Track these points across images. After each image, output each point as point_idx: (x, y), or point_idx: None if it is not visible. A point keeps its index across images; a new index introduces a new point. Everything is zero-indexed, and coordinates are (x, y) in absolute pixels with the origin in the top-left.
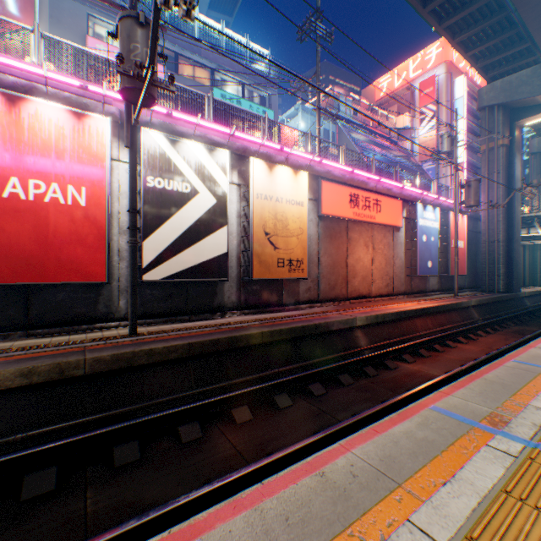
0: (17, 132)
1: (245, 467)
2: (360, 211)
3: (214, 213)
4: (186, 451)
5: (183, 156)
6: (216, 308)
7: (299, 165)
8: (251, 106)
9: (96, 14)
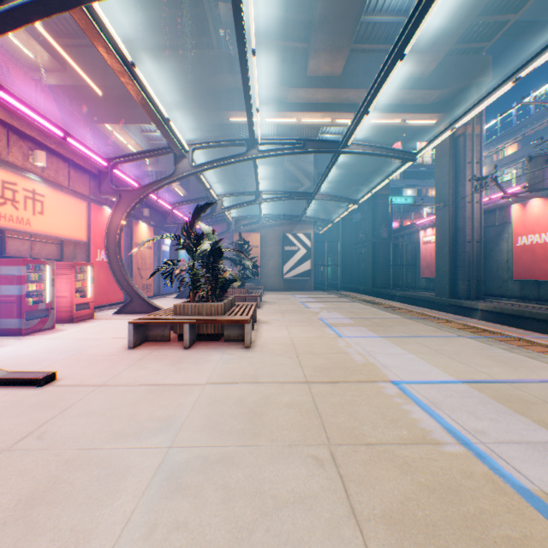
0: (524, 217)
1: None
2: None
3: None
4: None
5: None
6: None
7: None
8: None
9: None
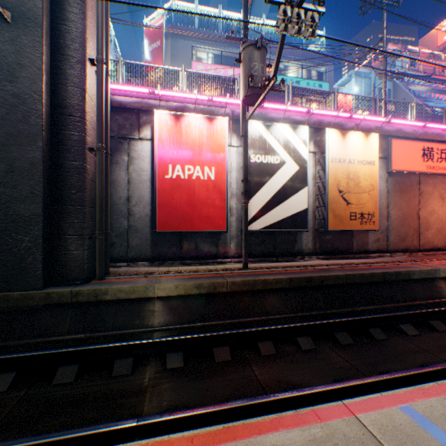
0: (179, 137)
1: (373, 376)
2: (434, 164)
3: (296, 177)
4: (307, 356)
5: (273, 136)
6: (296, 252)
7: (368, 128)
8: (308, 83)
9: (197, 45)
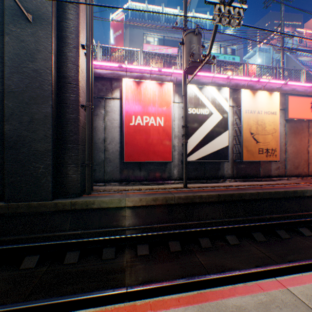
0: (139, 96)
1: (285, 263)
2: None
3: (220, 124)
4: (234, 249)
5: (204, 95)
6: (219, 176)
7: (271, 88)
8: (224, 57)
9: (146, 32)
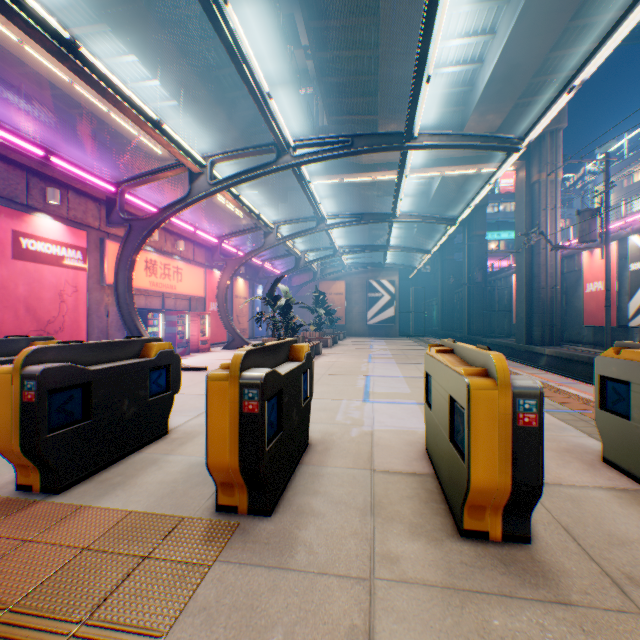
0: (590, 264)
1: None
2: None
3: None
4: None
5: None
6: None
7: None
8: None
9: None
